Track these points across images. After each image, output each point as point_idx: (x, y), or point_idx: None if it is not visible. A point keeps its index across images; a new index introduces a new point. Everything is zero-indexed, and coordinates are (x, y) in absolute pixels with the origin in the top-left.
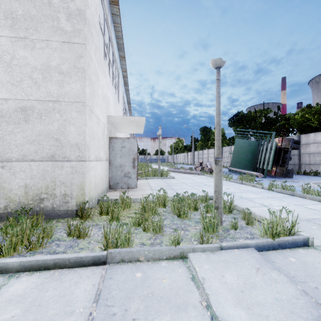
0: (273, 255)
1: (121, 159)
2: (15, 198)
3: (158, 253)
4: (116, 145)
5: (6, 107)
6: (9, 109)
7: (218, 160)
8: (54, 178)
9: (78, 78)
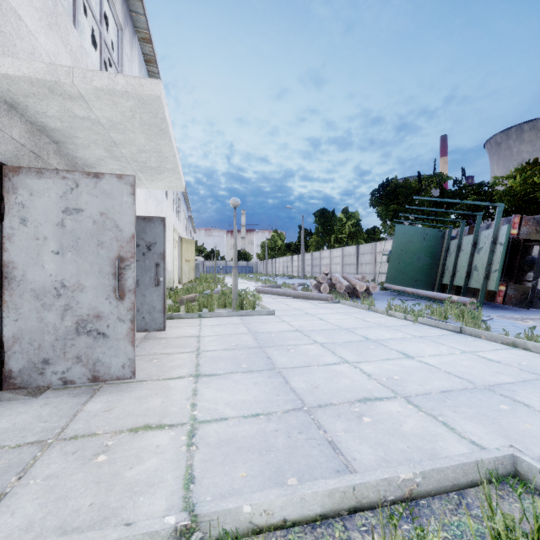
0: None
1: (60, 262)
2: None
3: None
4: (36, 203)
5: None
6: None
7: None
8: None
9: None
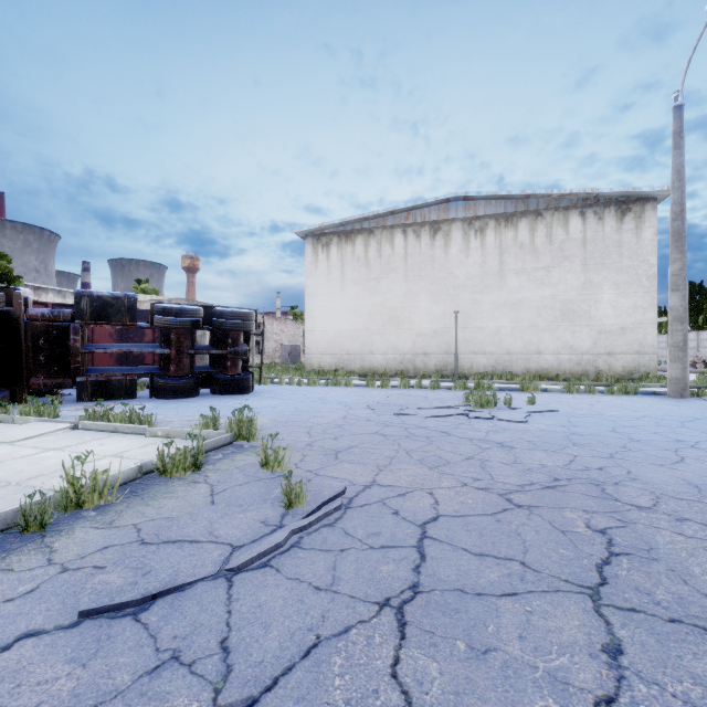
0: None
1: None
2: (618, 373)
3: None
4: None
5: (613, 328)
6: (615, 328)
7: None
8: (639, 363)
9: (653, 310)
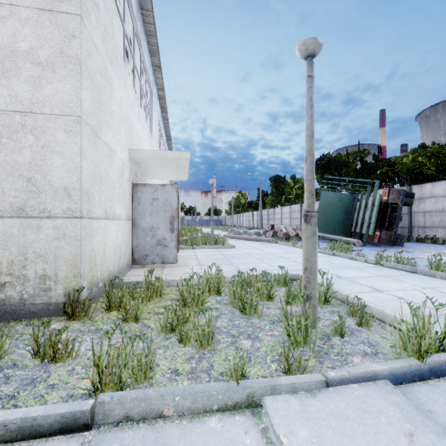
0: (425, 393)
1: (151, 218)
2: None
3: (202, 399)
4: (143, 196)
5: None
6: None
7: (311, 216)
8: (25, 248)
9: (69, 74)
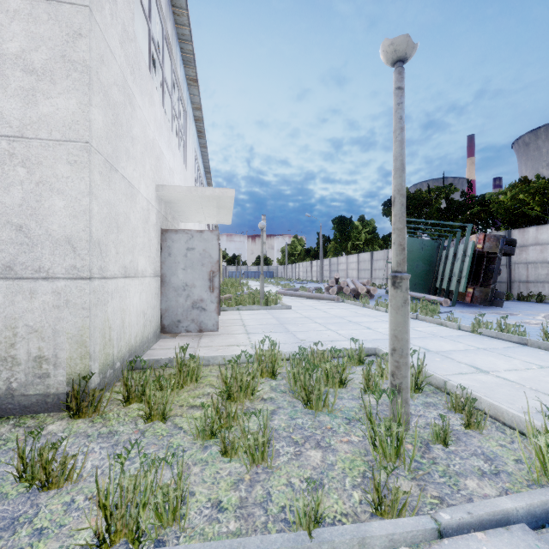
0: None
1: (185, 274)
2: None
3: None
4: (175, 246)
5: None
6: None
7: (402, 278)
8: (13, 320)
9: (73, 85)
